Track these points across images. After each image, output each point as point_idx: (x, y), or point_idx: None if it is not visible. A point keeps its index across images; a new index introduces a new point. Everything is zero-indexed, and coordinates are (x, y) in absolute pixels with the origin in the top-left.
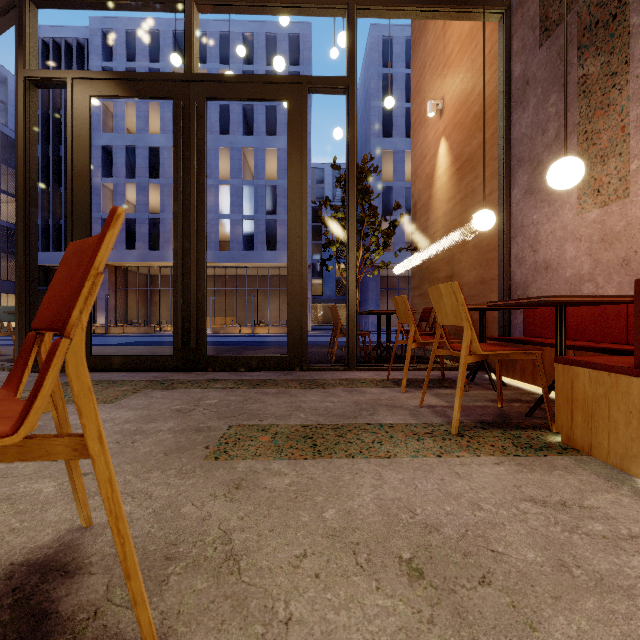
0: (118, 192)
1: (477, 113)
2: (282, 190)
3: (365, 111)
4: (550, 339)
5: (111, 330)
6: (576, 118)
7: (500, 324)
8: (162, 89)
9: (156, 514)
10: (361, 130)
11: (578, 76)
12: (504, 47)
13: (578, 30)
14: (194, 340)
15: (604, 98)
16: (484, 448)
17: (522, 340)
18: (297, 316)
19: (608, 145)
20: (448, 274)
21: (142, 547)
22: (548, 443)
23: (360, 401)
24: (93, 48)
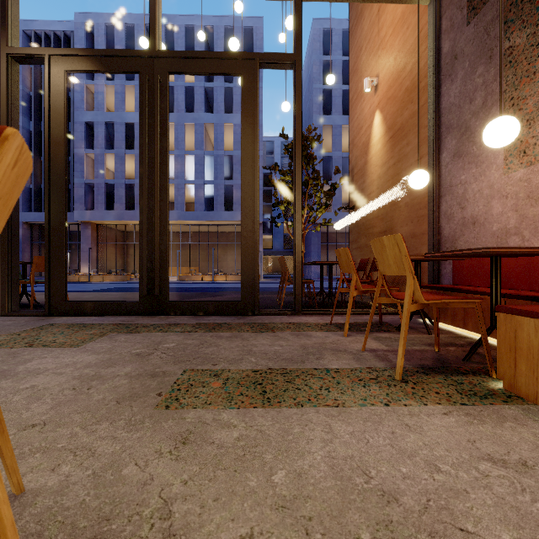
0: (99, 161)
1: (409, 87)
2: (238, 159)
3: (308, 92)
4: (479, 287)
5: (93, 278)
6: (502, 86)
7: (430, 273)
8: (129, 64)
9: (95, 477)
10: (305, 108)
11: (504, 48)
12: (434, 27)
13: (504, 6)
14: (158, 288)
15: (530, 66)
16: (430, 395)
17: (453, 288)
18: (249, 266)
19: (534, 109)
20: (382, 229)
21: (71, 523)
22: (491, 390)
23: (307, 345)
24: (78, 39)
